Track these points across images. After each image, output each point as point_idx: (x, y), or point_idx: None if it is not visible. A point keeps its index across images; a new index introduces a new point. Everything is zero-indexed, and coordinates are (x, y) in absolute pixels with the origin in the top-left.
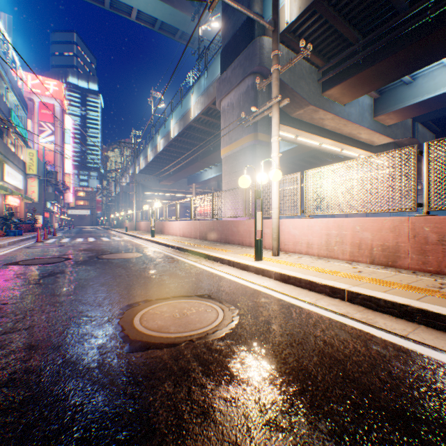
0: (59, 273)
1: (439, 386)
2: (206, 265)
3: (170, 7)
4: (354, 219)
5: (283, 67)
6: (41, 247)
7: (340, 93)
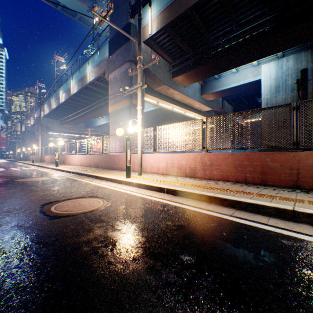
0: None
1: (181, 214)
2: (97, 182)
3: None
4: (178, 154)
5: (144, 66)
6: None
7: (182, 80)
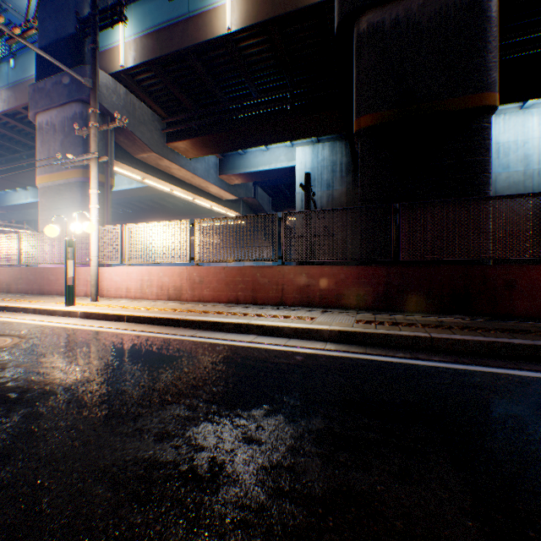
0: None
1: (131, 341)
2: (4, 317)
3: None
4: (160, 268)
5: (104, 126)
6: None
7: (185, 148)
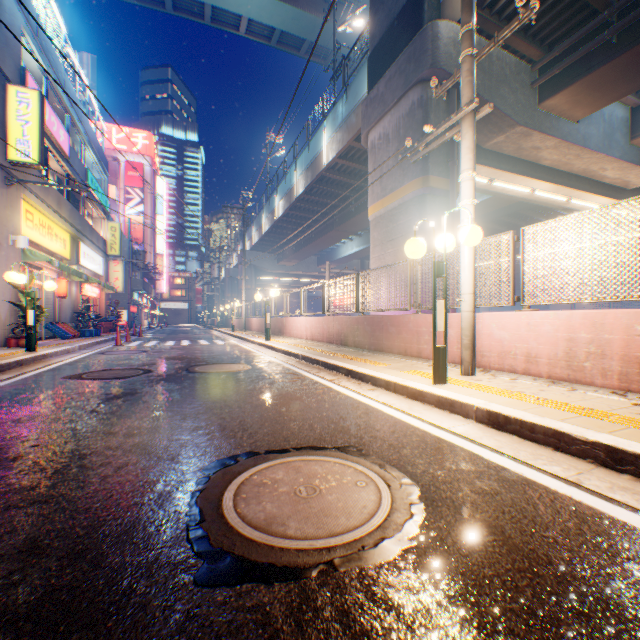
0: (128, 394)
1: None
2: (349, 388)
3: (292, 8)
4: (630, 312)
5: (482, 50)
6: (119, 352)
7: (571, 102)
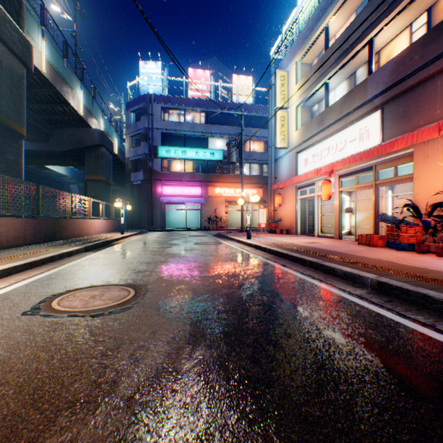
0: None
1: (78, 269)
2: None
3: None
4: None
5: None
6: None
7: None
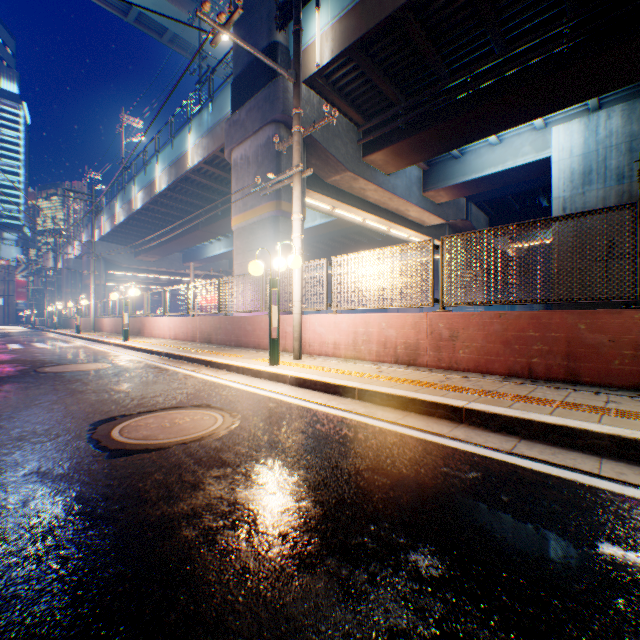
0: None
1: (398, 449)
2: (208, 374)
3: None
4: (380, 315)
5: (307, 130)
6: None
7: (383, 161)
